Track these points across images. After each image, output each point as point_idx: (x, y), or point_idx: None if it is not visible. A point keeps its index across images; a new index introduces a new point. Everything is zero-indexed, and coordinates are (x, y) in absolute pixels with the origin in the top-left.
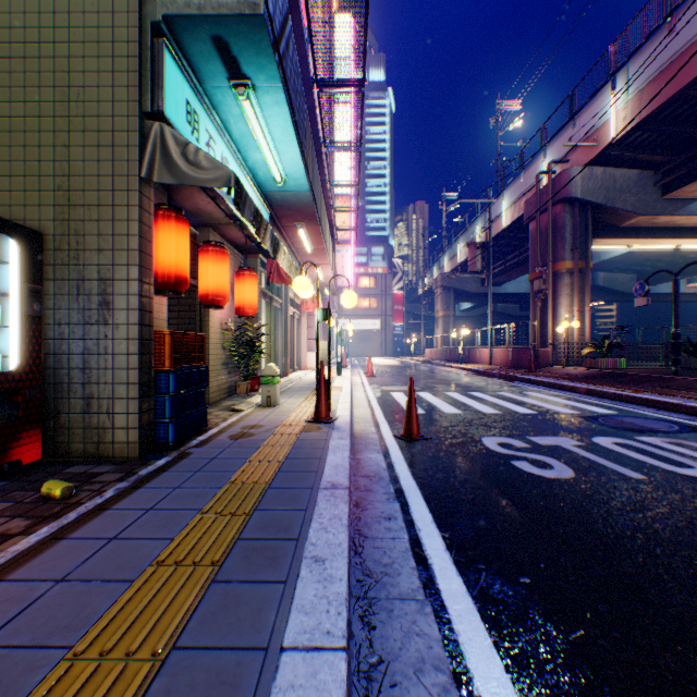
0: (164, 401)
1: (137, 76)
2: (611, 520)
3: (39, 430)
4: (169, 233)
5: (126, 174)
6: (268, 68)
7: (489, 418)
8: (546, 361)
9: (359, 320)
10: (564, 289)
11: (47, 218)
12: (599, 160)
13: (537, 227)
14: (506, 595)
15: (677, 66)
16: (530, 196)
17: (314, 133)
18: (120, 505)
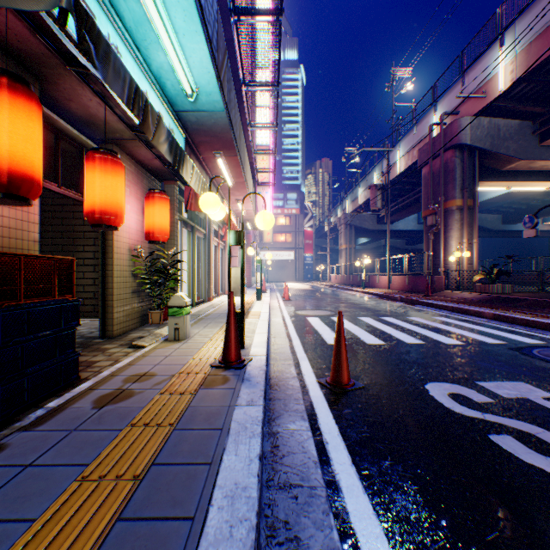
0: None
1: None
2: None
3: None
4: None
5: None
6: None
7: (417, 352)
8: (440, 286)
9: (277, 252)
10: (455, 223)
11: None
12: (485, 112)
13: (430, 170)
14: None
15: None
16: (424, 144)
17: (233, 70)
18: None
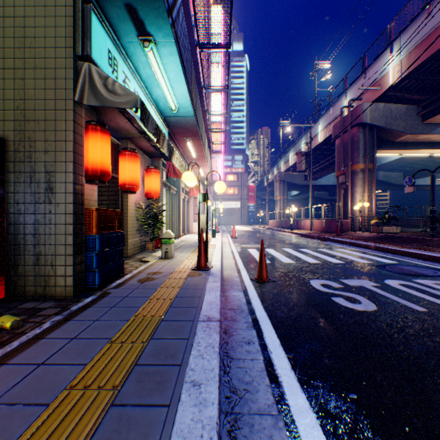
0: (92, 256)
1: (72, 30)
2: (409, 344)
3: (2, 277)
4: (96, 141)
5: (64, 98)
6: (164, 27)
7: (313, 266)
8: (347, 228)
9: (227, 202)
10: (359, 181)
11: (9, 129)
12: (381, 99)
13: (341, 142)
14: (341, 410)
15: (433, 37)
16: (337, 122)
17: (197, 79)
18: (52, 335)
